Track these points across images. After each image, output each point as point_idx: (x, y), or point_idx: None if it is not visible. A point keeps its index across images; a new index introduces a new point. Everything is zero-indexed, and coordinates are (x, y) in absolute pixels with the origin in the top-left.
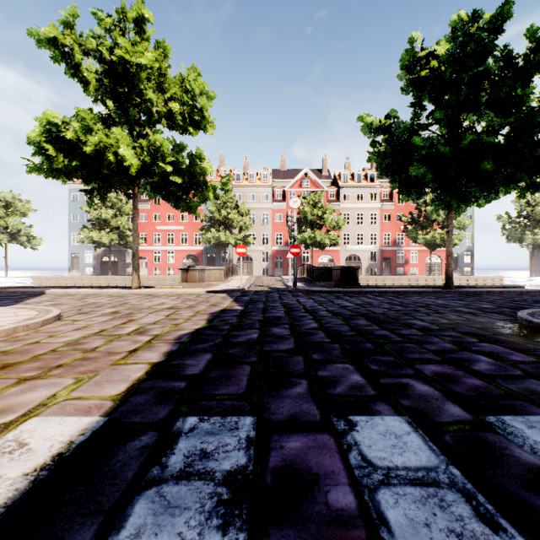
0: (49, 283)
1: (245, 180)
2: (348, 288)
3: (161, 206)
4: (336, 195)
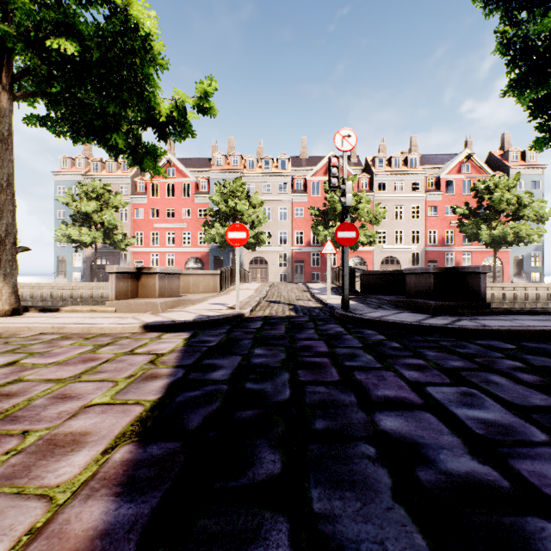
0: (21, 291)
1: (259, 168)
2: (472, 316)
3: (160, 199)
4: (369, 184)
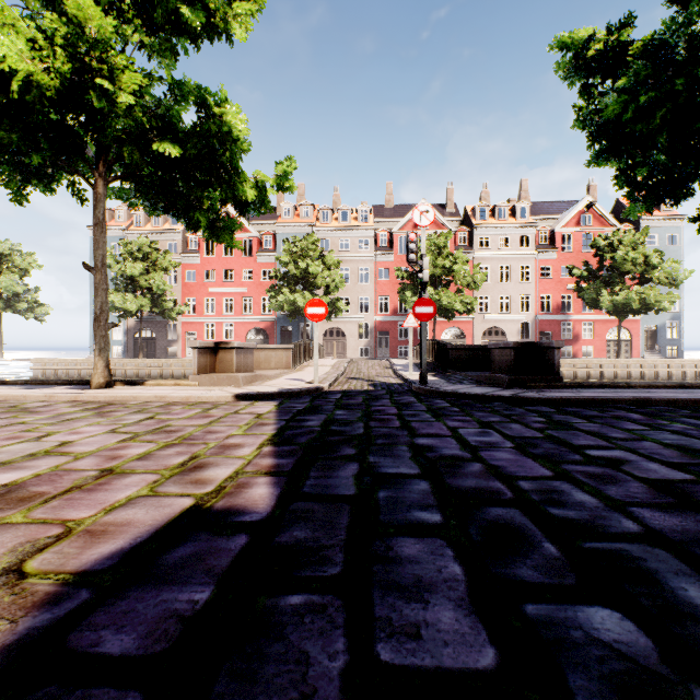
0: (55, 368)
1: (335, 221)
2: (541, 389)
3: (216, 259)
4: (468, 239)
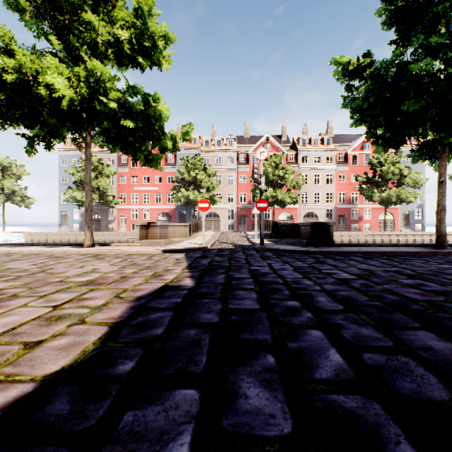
0: (39, 237)
1: (213, 146)
2: (322, 247)
3: (138, 169)
4: (295, 158)
